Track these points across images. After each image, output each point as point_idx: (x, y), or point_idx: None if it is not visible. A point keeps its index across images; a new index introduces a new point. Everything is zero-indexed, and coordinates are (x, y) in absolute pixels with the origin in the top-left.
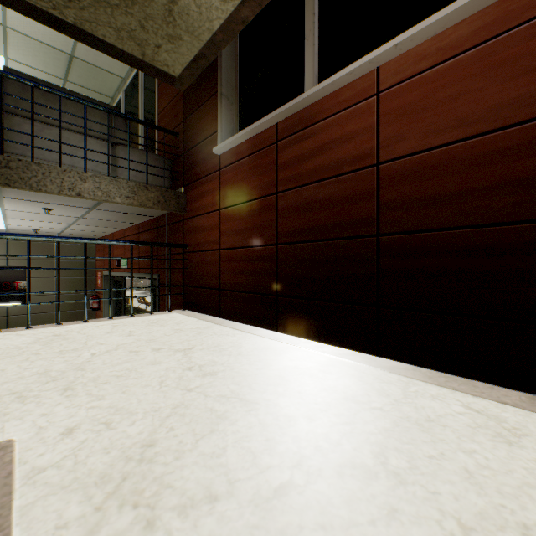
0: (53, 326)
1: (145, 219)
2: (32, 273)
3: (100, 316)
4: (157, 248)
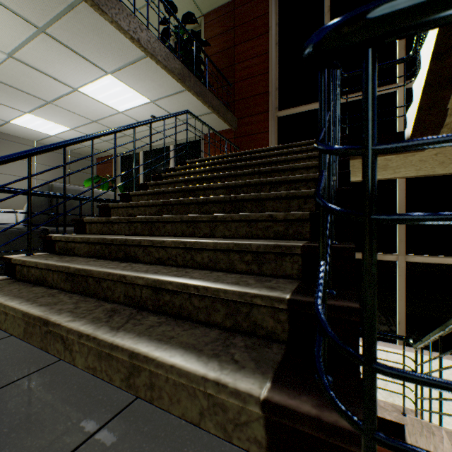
0: None
1: None
2: None
3: None
4: None
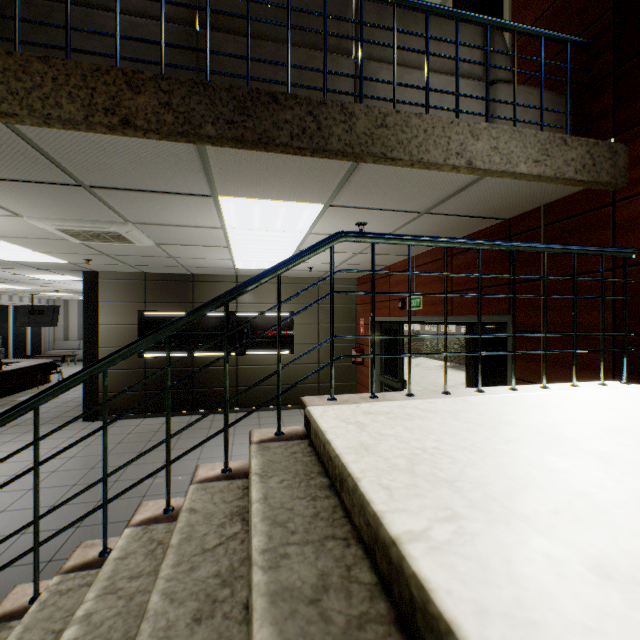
0: (440, 395)
1: (477, 227)
2: (298, 319)
3: (362, 372)
4: (507, 271)
